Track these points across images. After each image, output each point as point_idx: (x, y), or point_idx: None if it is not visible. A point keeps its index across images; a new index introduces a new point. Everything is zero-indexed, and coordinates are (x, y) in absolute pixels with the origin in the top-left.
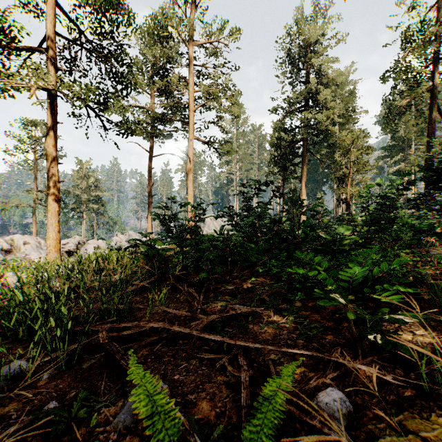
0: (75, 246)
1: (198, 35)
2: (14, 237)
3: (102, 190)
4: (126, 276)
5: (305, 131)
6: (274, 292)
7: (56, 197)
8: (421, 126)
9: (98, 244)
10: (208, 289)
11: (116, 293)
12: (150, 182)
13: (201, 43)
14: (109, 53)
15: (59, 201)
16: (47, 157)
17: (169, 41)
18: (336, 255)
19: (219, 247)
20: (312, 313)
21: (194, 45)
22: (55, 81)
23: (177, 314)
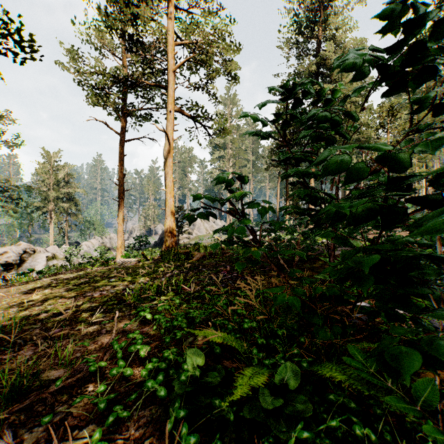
0: (18, 257)
1: None
2: None
3: (74, 187)
4: None
5: None
6: None
7: None
8: None
9: (54, 253)
10: None
11: None
12: (122, 173)
13: None
14: None
15: None
16: None
17: None
18: None
19: None
20: None
21: None
22: None
23: None
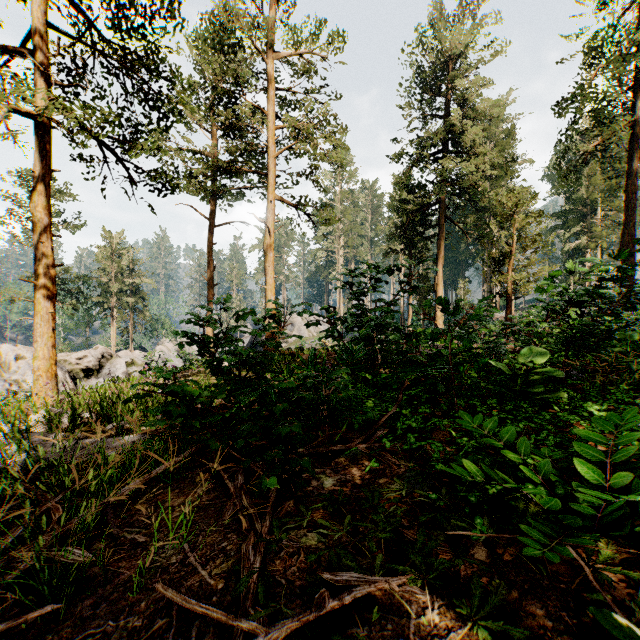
0: (97, 362)
1: (282, 42)
2: (1, 349)
3: (141, 277)
4: (138, 444)
5: (442, 189)
6: (419, 502)
7: (49, 291)
8: (615, 182)
9: (132, 358)
10: (286, 485)
11: (89, 508)
12: (211, 265)
13: (286, 54)
14: (135, 59)
15: (55, 297)
16: (34, 225)
17: (239, 53)
18: (521, 404)
19: (307, 400)
20: (524, 596)
21: (276, 58)
22: (47, 104)
23: (207, 580)
